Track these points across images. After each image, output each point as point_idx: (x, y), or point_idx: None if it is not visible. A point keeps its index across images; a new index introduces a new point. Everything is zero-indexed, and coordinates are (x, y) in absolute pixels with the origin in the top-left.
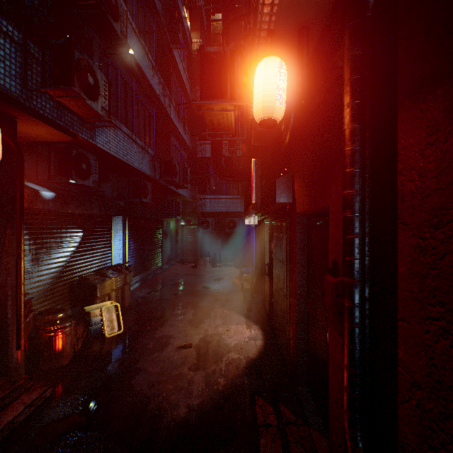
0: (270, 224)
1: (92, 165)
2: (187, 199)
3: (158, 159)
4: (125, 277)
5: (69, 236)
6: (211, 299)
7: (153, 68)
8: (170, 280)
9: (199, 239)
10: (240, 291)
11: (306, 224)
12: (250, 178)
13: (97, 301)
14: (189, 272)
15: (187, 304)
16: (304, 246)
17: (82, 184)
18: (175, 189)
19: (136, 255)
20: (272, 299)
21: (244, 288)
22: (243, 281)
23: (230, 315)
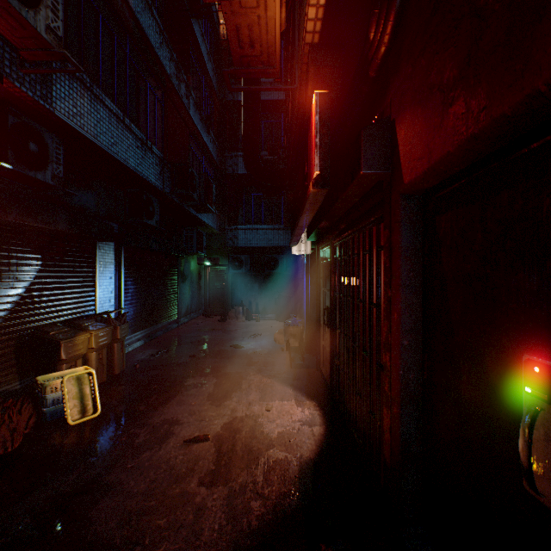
0: (332, 246)
1: (51, 149)
2: (214, 230)
3: (168, 165)
4: (114, 330)
5: (15, 264)
6: (243, 362)
7: (160, 33)
8: (188, 337)
9: (229, 284)
10: (284, 352)
11: (420, 211)
12: (307, 146)
13: (61, 367)
14: (215, 326)
15: (207, 370)
16: (416, 254)
17: (30, 176)
18: (195, 213)
19: (138, 301)
20: (336, 360)
21: (290, 346)
22: (289, 337)
23: (271, 385)
